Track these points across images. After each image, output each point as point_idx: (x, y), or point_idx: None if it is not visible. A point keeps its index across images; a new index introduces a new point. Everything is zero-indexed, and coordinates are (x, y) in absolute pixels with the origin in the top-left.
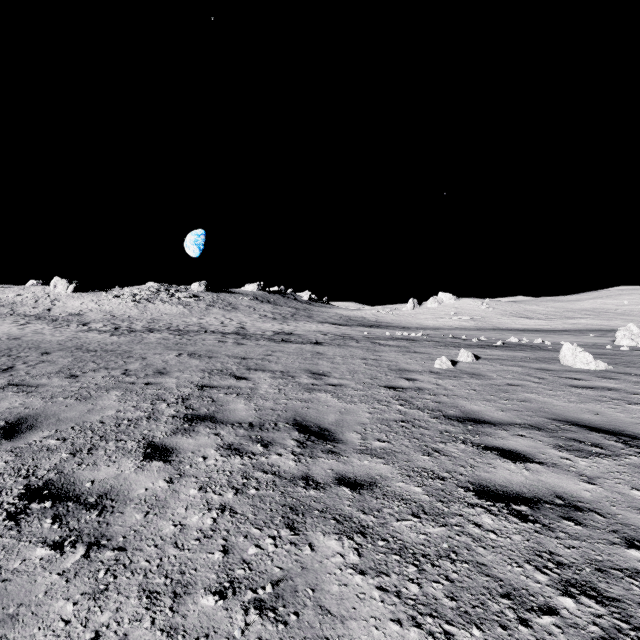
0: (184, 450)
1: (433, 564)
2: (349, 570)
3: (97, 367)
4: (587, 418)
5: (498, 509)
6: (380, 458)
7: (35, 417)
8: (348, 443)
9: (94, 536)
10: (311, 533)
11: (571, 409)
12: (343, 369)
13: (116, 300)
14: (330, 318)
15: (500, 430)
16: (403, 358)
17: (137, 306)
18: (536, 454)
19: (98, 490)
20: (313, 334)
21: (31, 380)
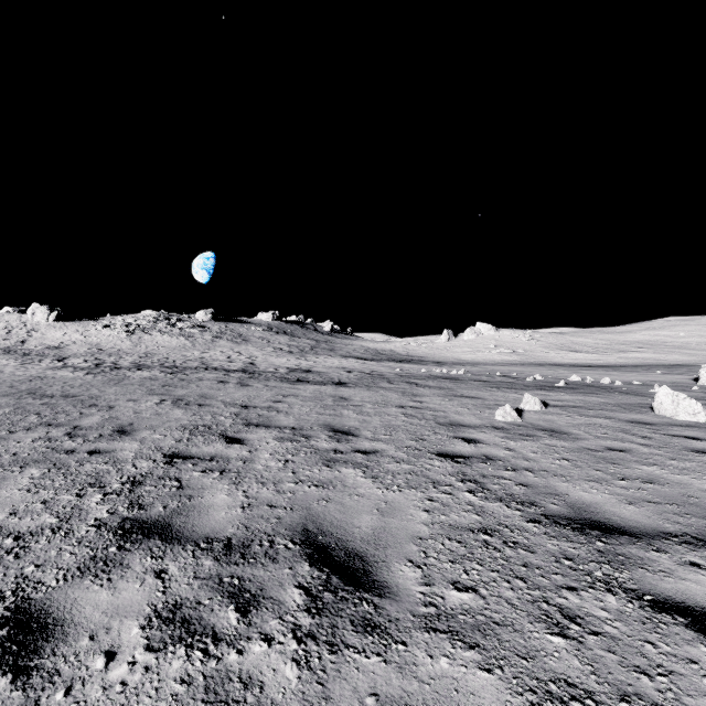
0: (78, 628)
1: None
2: None
3: (37, 423)
4: None
5: None
6: (470, 647)
7: None
8: (401, 596)
9: None
10: None
11: None
12: (376, 423)
13: (106, 330)
14: (355, 351)
15: (653, 551)
16: (451, 405)
17: (130, 338)
18: None
19: None
20: (335, 371)
21: None
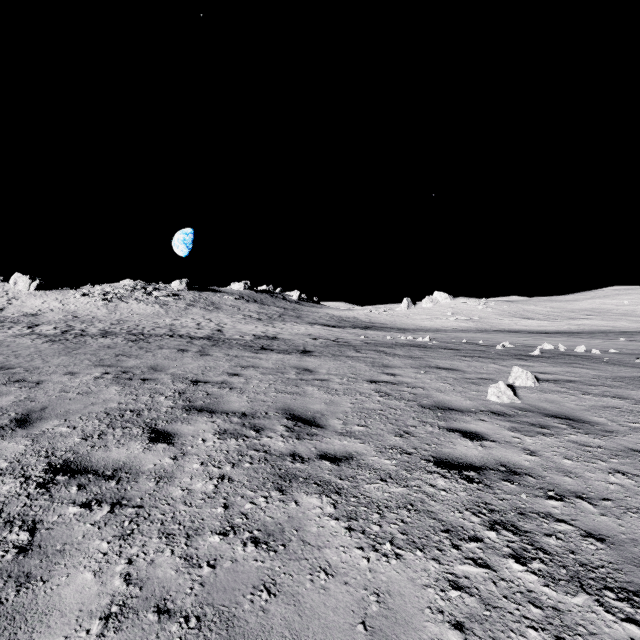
0: None
1: None
2: None
3: None
4: None
5: None
6: None
7: None
8: None
9: None
10: None
11: None
12: (346, 406)
13: (84, 299)
14: (321, 319)
15: None
16: (429, 379)
17: (107, 305)
18: None
19: None
20: (301, 338)
21: None
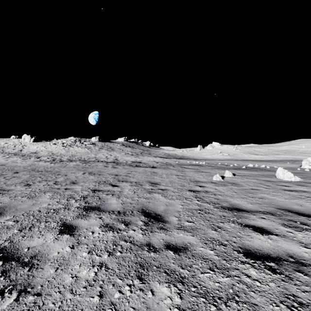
0: (82, 227)
1: (225, 304)
2: (175, 309)
3: (41, 180)
4: (296, 208)
5: (258, 265)
6: (189, 232)
7: (4, 208)
8: (171, 223)
9: (24, 285)
10: (152, 282)
11: (287, 203)
12: (167, 181)
13: (54, 145)
14: (159, 154)
15: (251, 215)
16: (197, 175)
17: (64, 148)
18: (273, 229)
19: (31, 253)
20: (151, 162)
21: (6, 187)
